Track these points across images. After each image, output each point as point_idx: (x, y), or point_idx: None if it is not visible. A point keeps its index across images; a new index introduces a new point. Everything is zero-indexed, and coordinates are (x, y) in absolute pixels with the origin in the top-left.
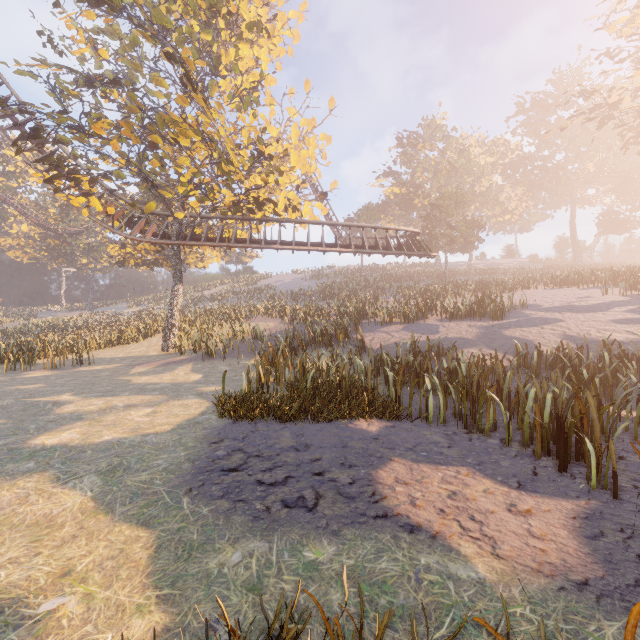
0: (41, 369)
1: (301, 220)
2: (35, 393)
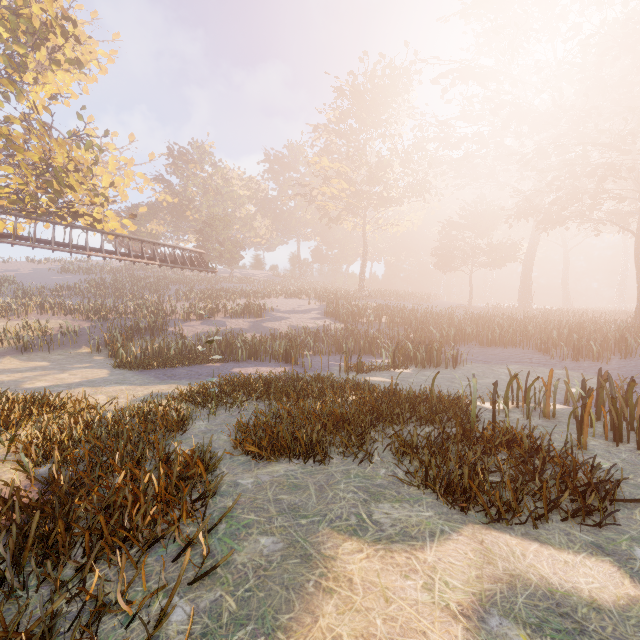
0: None
1: (111, 232)
2: None
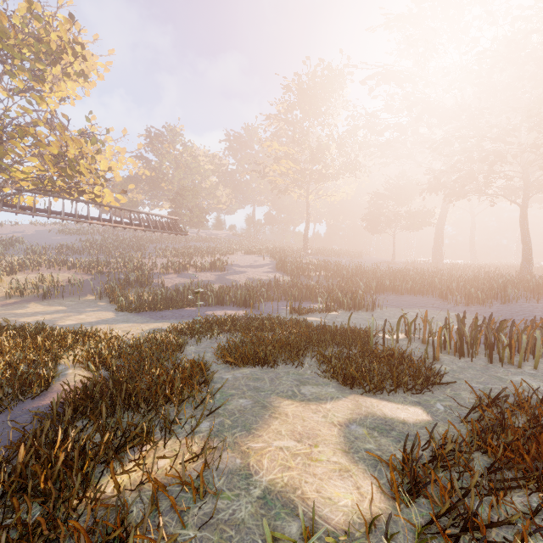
0: None
1: (107, 204)
2: None
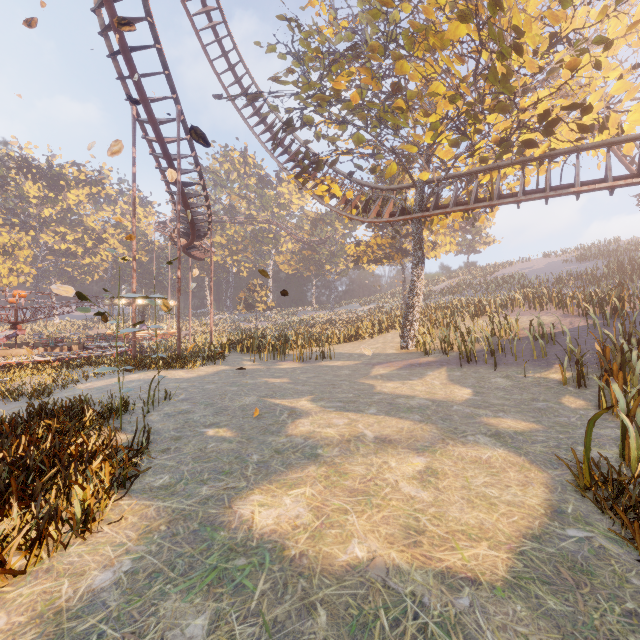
0: (292, 360)
1: (625, 137)
2: (277, 390)
